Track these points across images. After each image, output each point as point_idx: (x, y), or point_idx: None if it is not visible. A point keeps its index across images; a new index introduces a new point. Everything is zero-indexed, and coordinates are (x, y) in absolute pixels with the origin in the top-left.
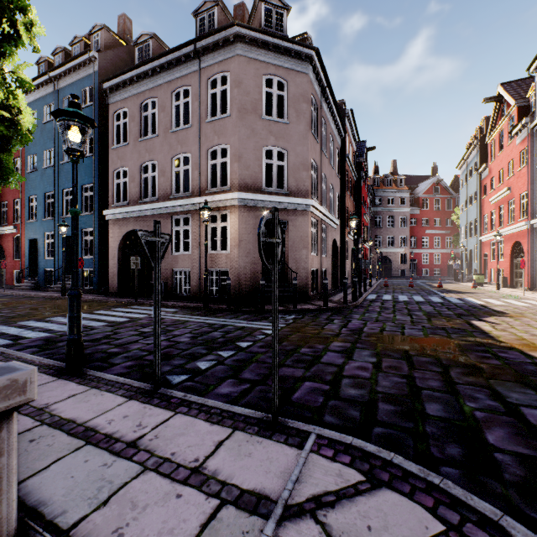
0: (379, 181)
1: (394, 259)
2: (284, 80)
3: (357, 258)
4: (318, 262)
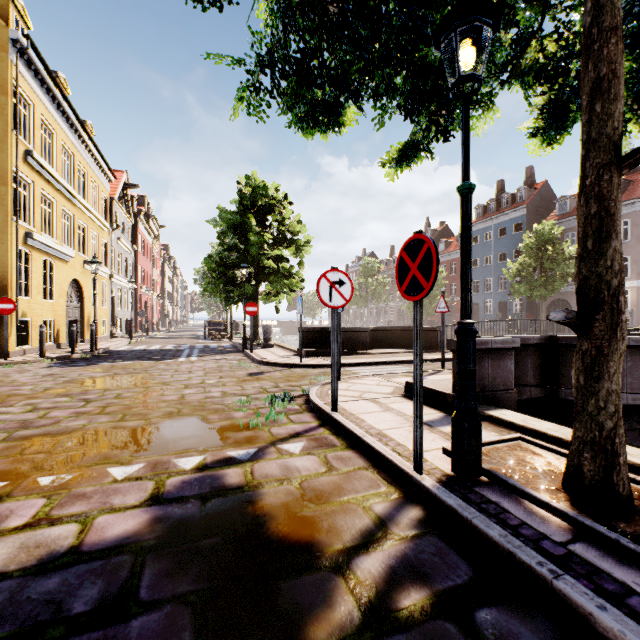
0: None
1: None
2: None
3: None
4: None
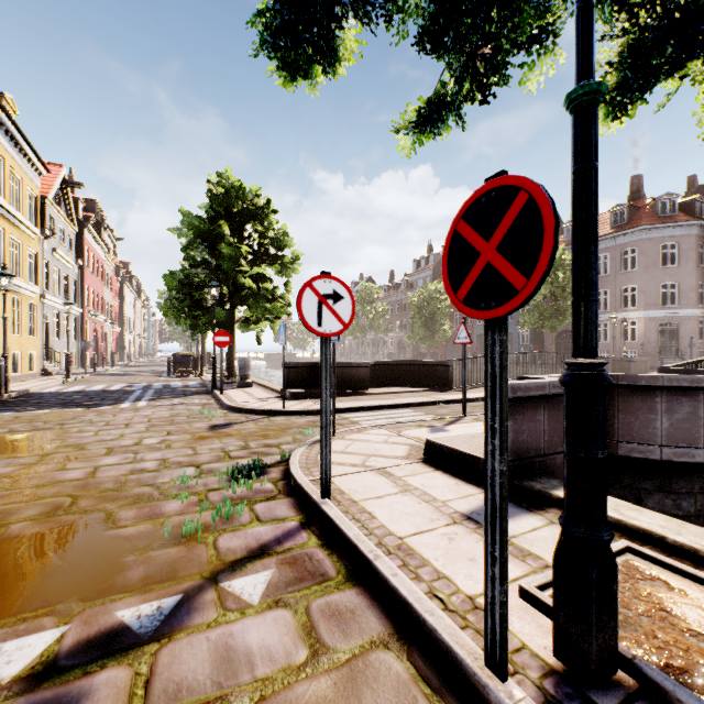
0: None
1: None
2: (675, 242)
3: None
4: None
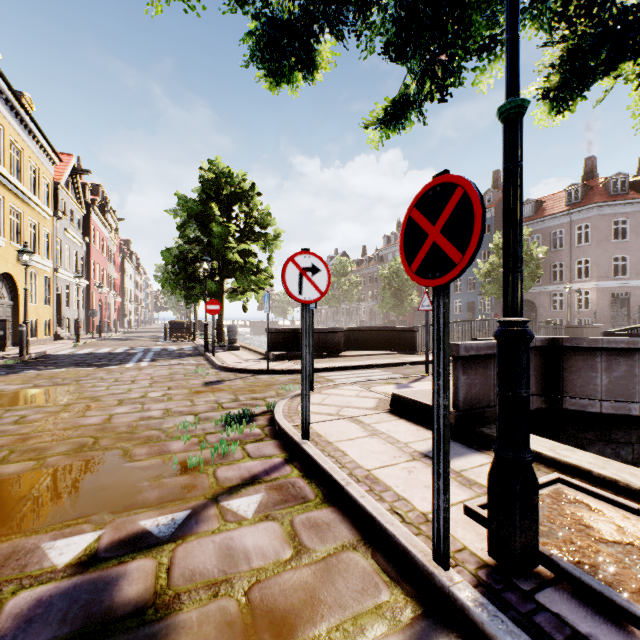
0: None
1: None
2: (626, 218)
3: None
4: None
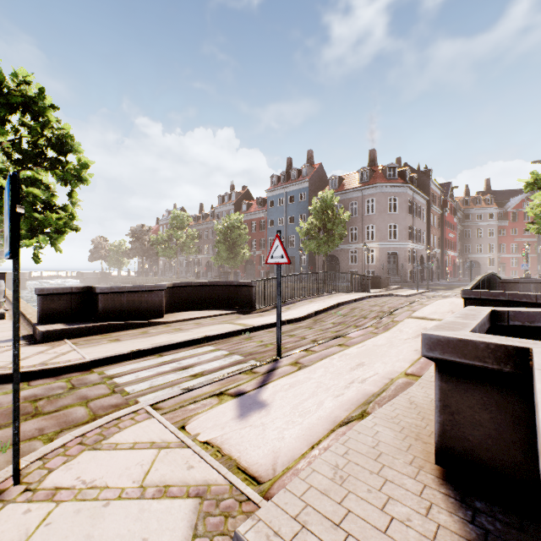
0: (469, 202)
1: (483, 263)
2: (396, 197)
3: (441, 263)
4: (411, 267)
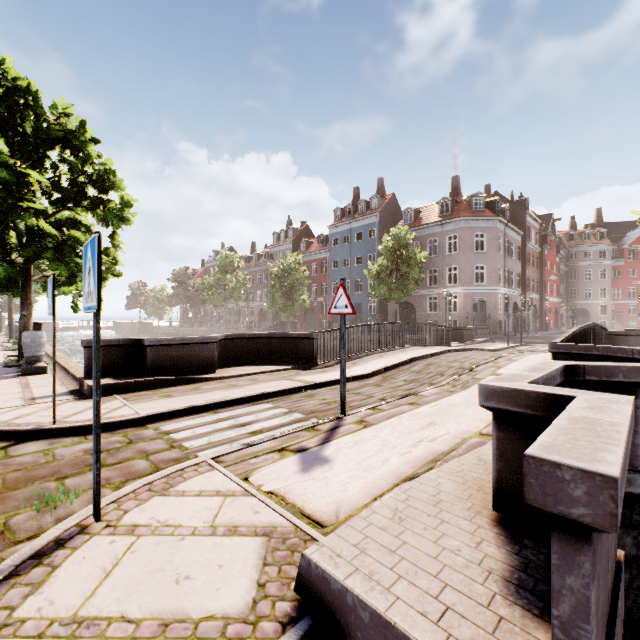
0: (575, 237)
1: (592, 311)
2: (484, 233)
3: (540, 311)
4: (502, 316)
